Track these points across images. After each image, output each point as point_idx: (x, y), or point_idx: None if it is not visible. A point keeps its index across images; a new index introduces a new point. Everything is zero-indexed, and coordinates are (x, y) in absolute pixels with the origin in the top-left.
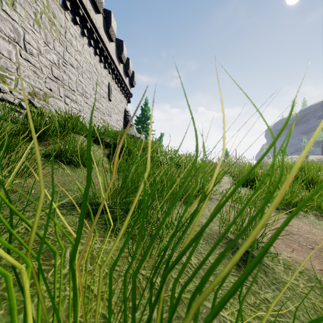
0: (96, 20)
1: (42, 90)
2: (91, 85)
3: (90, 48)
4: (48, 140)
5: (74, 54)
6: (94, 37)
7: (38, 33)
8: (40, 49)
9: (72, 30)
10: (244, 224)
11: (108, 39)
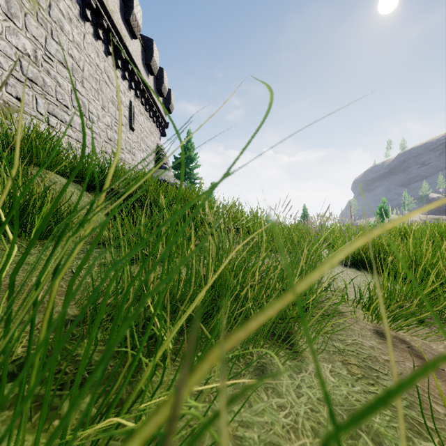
0: None
1: (0, 97)
2: (99, 101)
3: (98, 43)
4: None
5: (68, 47)
6: (103, 25)
7: None
8: None
9: (64, 5)
10: None
11: (129, 33)
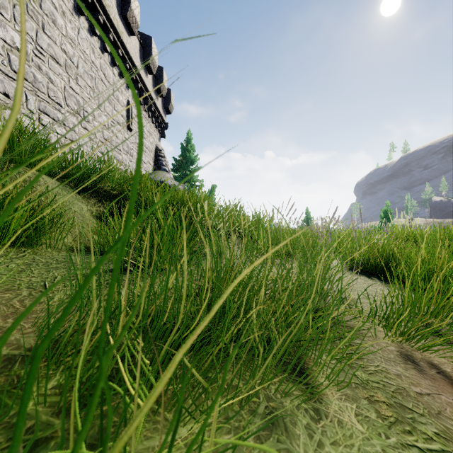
0: None
1: None
2: (95, 99)
3: (93, 38)
4: None
5: (61, 42)
6: (99, 20)
7: None
8: None
9: None
10: None
11: (126, 30)
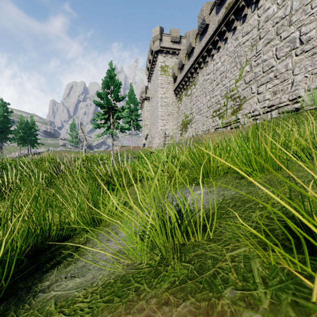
0: None
1: None
2: None
3: None
4: None
5: None
6: None
7: None
8: None
9: None
10: None
11: None
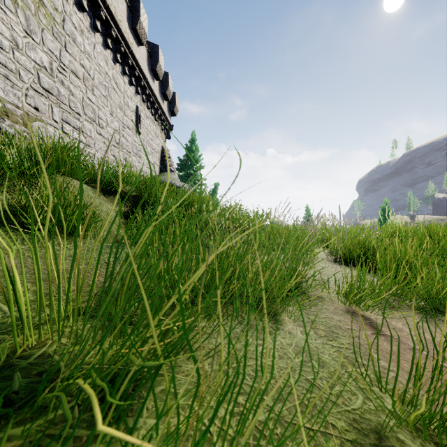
0: (115, 8)
1: (21, 108)
2: (108, 107)
3: (106, 51)
4: (3, 184)
5: (80, 57)
6: (112, 34)
7: (13, 13)
8: (17, 41)
9: (76, 18)
10: (399, 368)
11: (136, 41)
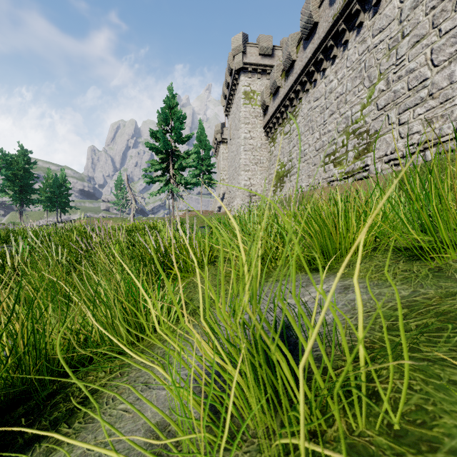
0: None
1: None
2: None
3: None
4: None
5: None
6: None
7: None
8: None
9: None
10: None
11: None
